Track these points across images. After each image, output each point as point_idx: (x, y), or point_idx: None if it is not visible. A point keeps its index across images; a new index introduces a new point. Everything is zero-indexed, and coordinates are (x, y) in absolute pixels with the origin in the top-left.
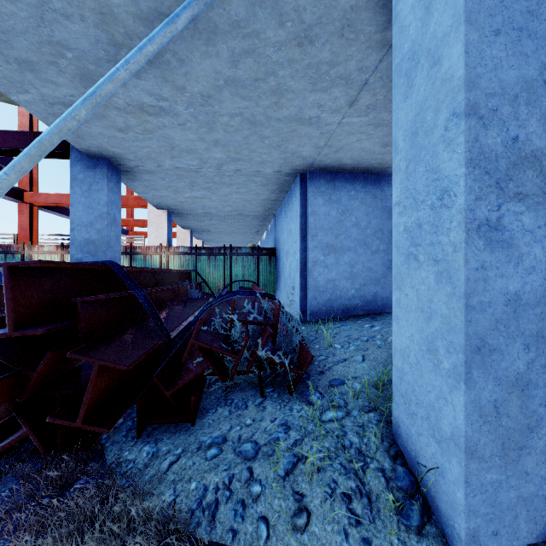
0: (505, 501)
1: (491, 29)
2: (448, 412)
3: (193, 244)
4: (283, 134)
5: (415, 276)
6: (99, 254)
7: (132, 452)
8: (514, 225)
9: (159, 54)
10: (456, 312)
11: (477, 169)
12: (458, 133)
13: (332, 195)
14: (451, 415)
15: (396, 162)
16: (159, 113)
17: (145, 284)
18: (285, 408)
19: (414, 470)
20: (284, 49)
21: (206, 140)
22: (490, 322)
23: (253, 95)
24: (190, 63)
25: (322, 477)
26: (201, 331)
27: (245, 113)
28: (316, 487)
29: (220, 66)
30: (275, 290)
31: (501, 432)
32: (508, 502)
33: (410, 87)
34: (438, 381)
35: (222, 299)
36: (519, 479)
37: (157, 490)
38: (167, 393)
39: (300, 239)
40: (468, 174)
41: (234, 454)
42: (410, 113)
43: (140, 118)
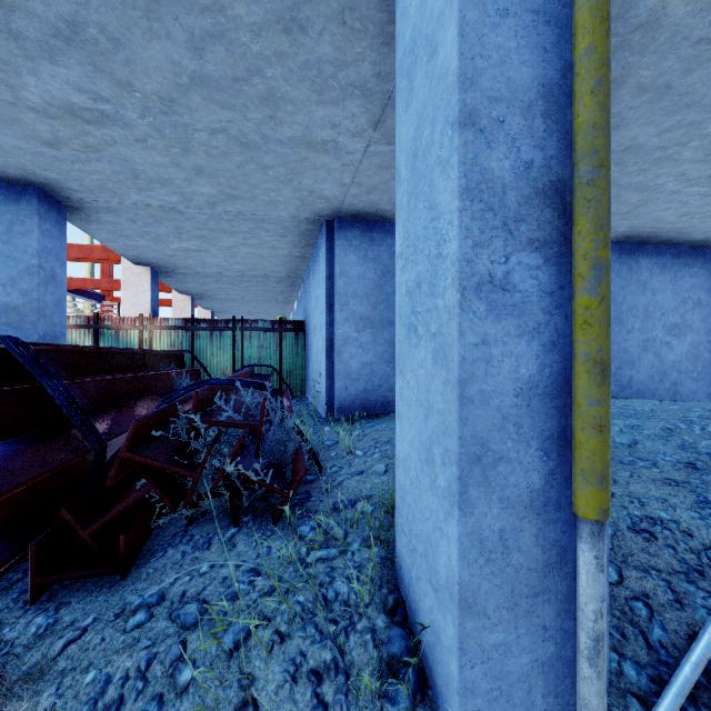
0: (515, 670)
1: (497, 7)
2: (443, 548)
3: (198, 316)
4: (292, 163)
5: (415, 356)
6: (25, 327)
7: (16, 627)
8: (528, 284)
9: (78, 26)
10: (451, 407)
11: (476, 203)
12: (452, 151)
13: (368, 251)
14: (446, 553)
15: (399, 197)
16: (101, 121)
17: (91, 370)
18: (262, 545)
19: (414, 628)
20: (266, 36)
21: (184, 166)
22: (494, 419)
23: (237, 102)
24: (130, 46)
25: (287, 648)
26: (149, 438)
27: (230, 128)
28: (274, 665)
29: (177, 53)
30: (304, 378)
31: (510, 573)
32: (520, 670)
33: (411, 91)
34: (435, 505)
35: (188, 390)
36: (535, 638)
37: (32, 688)
38: (84, 532)
39: (326, 309)
40: (464, 209)
41: (168, 621)
42: (411, 127)
43: (74, 126)
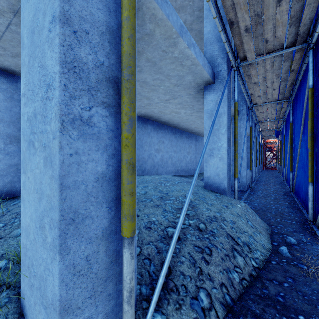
0: None
1: None
2: (50, 281)
3: None
4: None
5: (33, 161)
6: None
7: None
8: (102, 124)
9: None
10: (54, 192)
11: (71, 72)
12: (55, 35)
13: (14, 94)
14: (52, 283)
15: (23, 57)
16: None
17: None
18: None
19: None
20: None
21: None
22: (83, 196)
23: None
24: None
25: None
26: None
27: None
28: None
29: None
30: None
31: (92, 277)
32: None
33: None
34: (45, 254)
35: None
36: (105, 302)
37: None
38: None
39: None
40: (63, 73)
41: None
42: (31, 13)
43: None
